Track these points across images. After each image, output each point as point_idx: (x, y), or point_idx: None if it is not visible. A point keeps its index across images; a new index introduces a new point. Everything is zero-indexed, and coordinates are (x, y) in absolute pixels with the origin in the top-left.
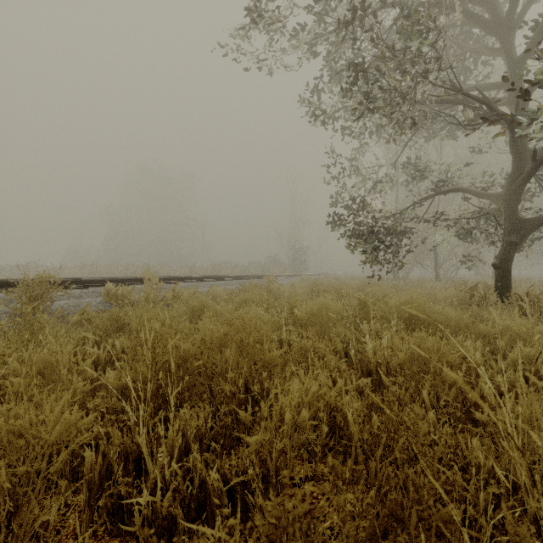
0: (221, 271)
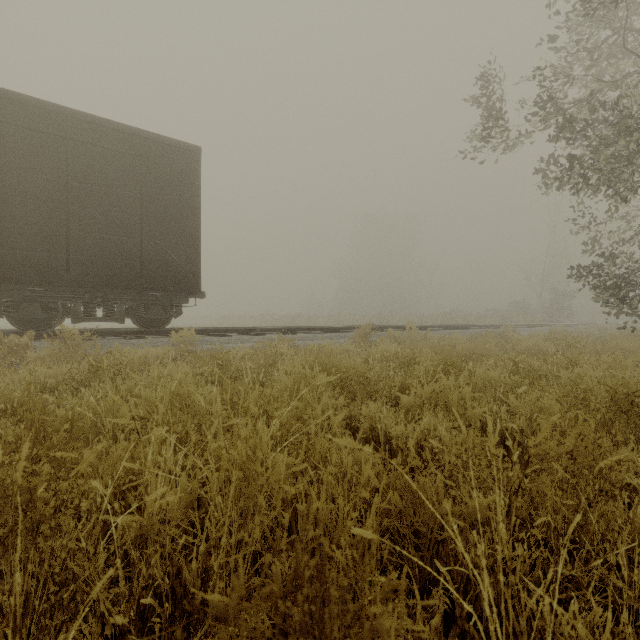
0: (452, 321)
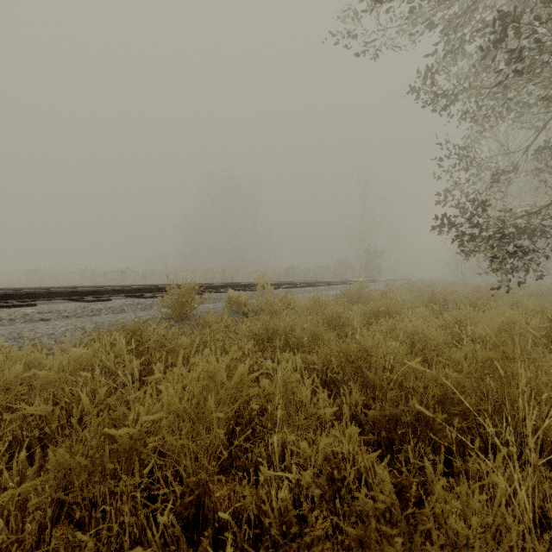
0: (294, 277)
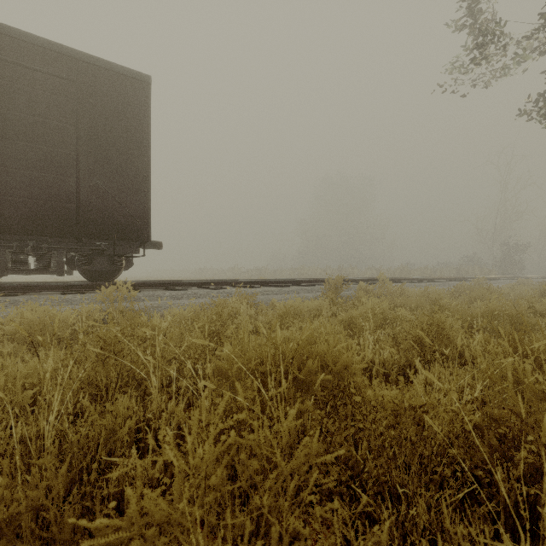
0: (410, 273)
